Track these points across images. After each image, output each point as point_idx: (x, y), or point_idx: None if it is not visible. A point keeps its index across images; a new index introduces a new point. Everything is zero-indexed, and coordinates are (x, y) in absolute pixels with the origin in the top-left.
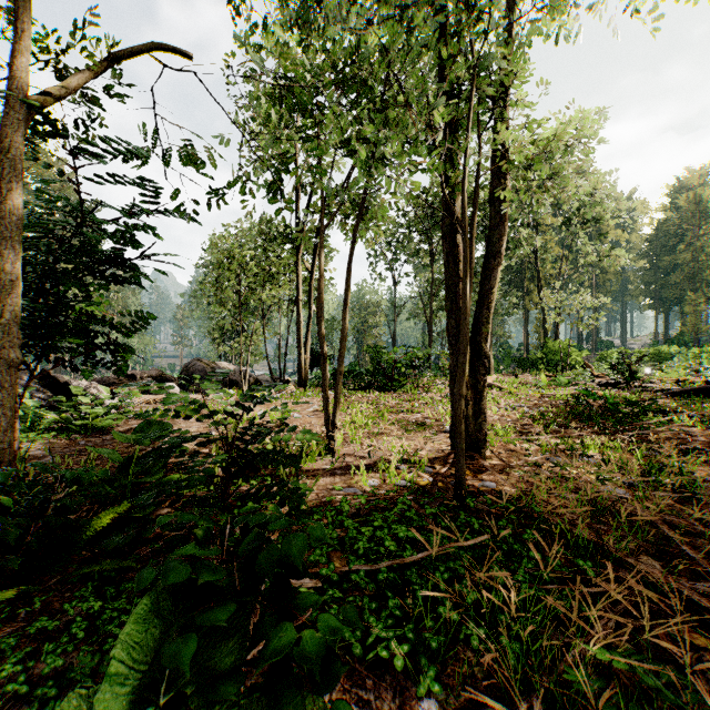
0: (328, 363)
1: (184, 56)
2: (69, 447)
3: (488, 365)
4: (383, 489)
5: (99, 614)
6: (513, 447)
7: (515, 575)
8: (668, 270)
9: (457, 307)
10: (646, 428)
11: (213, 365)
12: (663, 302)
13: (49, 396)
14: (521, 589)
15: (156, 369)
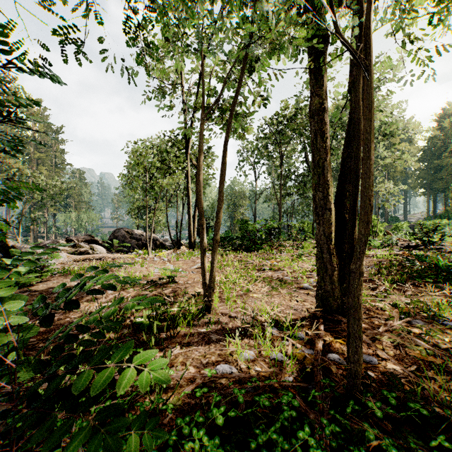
0: (211, 231)
1: None
2: None
3: None
4: (260, 370)
5: None
6: (368, 306)
7: None
8: (436, 169)
9: (324, 181)
10: None
11: (131, 233)
12: (433, 191)
13: None
14: None
15: (90, 236)
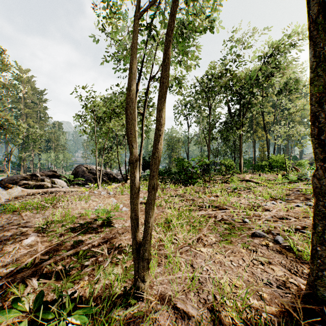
0: None
1: None
2: None
3: (240, 168)
4: None
5: None
6: None
7: None
8: None
9: None
10: None
11: (90, 168)
12: None
13: None
14: None
15: (53, 171)
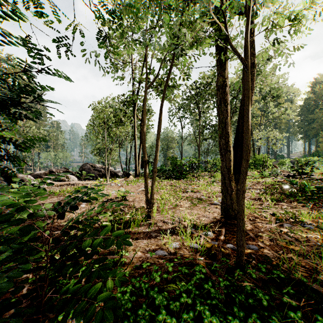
0: (150, 165)
1: None
2: None
3: None
4: (183, 253)
5: None
6: (256, 215)
7: None
8: (310, 121)
9: (226, 132)
10: None
11: (94, 166)
12: (308, 136)
13: (4, 182)
14: None
15: (65, 168)
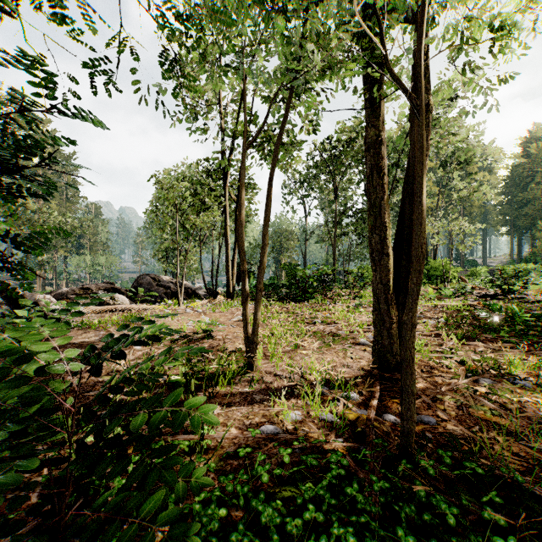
0: (253, 277)
1: None
2: None
3: None
4: (308, 431)
5: None
6: (432, 364)
7: None
8: (521, 203)
9: (381, 222)
10: None
11: (158, 279)
12: (517, 229)
13: (6, 307)
14: None
15: (110, 283)
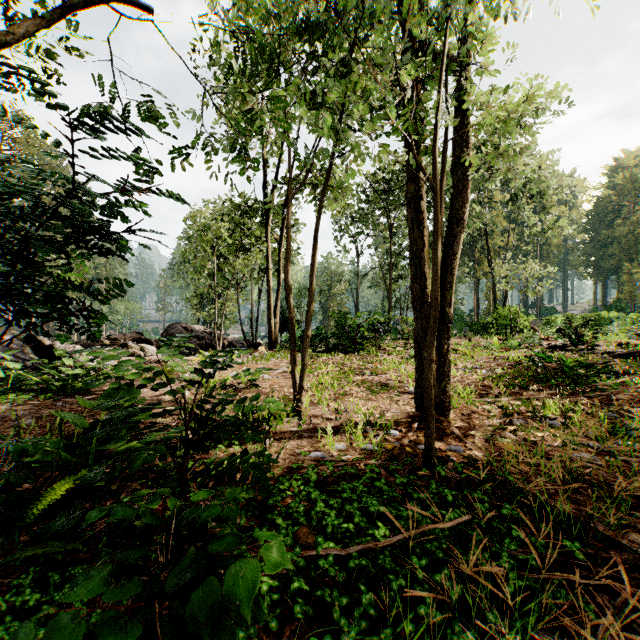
0: (297, 327)
1: (147, 12)
2: (44, 409)
3: None
4: (350, 454)
5: (38, 606)
6: (474, 409)
7: (498, 559)
8: (606, 242)
9: (422, 273)
10: (601, 390)
11: (191, 329)
12: (602, 271)
13: (34, 358)
14: (509, 580)
15: (138, 333)
